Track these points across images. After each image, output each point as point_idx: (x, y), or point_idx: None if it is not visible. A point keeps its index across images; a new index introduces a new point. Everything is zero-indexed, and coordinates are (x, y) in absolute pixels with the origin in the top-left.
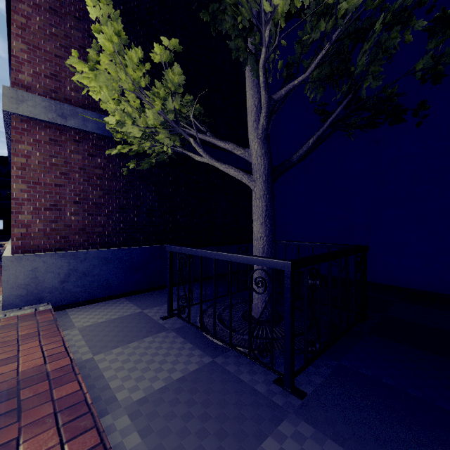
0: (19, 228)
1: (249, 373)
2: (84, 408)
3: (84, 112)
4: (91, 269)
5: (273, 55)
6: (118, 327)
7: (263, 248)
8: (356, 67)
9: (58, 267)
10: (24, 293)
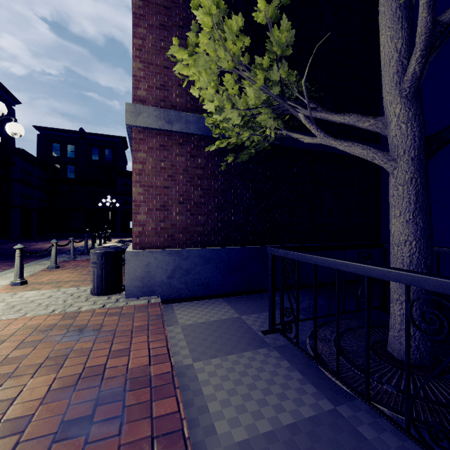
0: (137, 226)
1: None
2: (180, 439)
3: (186, 115)
4: (193, 267)
5: None
6: (216, 331)
7: (410, 257)
8: None
9: (165, 263)
10: (141, 285)
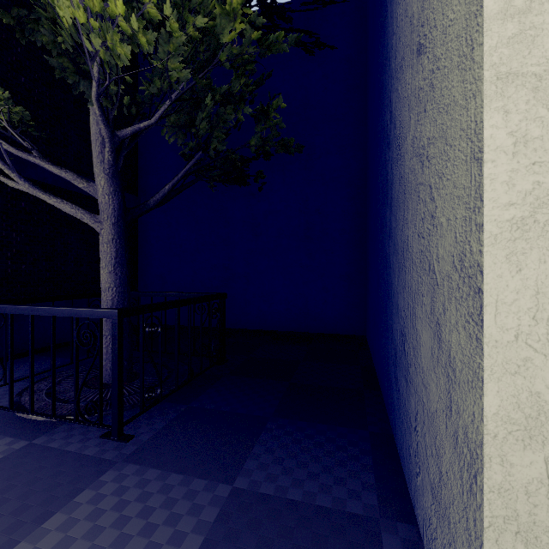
0: None
1: (80, 442)
2: None
3: None
4: None
5: (116, 88)
6: None
7: (112, 300)
8: (198, 129)
9: None
10: None
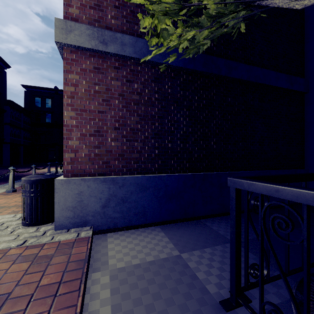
0: (69, 153)
1: None
2: None
3: (122, 36)
4: (129, 195)
5: None
6: (153, 284)
7: None
8: None
9: (99, 192)
10: (72, 215)
